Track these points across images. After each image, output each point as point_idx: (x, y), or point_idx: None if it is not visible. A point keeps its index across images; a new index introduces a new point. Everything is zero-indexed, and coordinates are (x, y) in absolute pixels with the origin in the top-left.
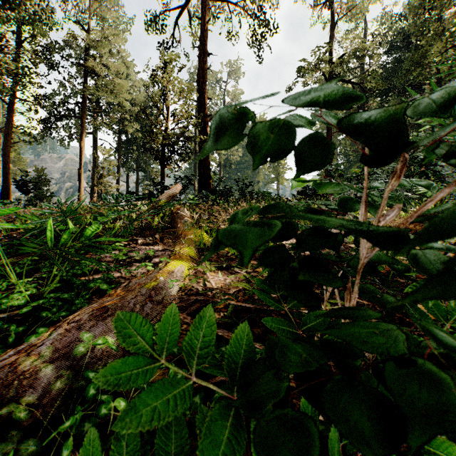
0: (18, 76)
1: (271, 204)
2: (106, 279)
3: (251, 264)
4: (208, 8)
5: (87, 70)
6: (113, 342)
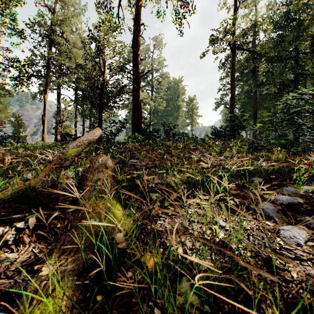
0: None
1: None
2: None
3: None
4: None
5: (49, 40)
6: None
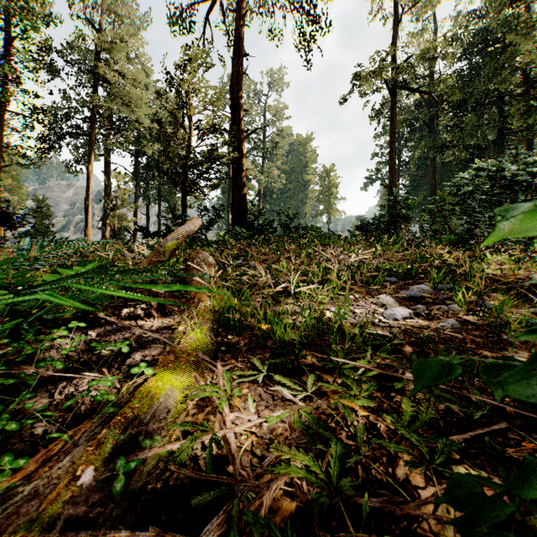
0: (4, 81)
1: None
2: None
3: (313, 378)
4: None
5: (96, 78)
6: None
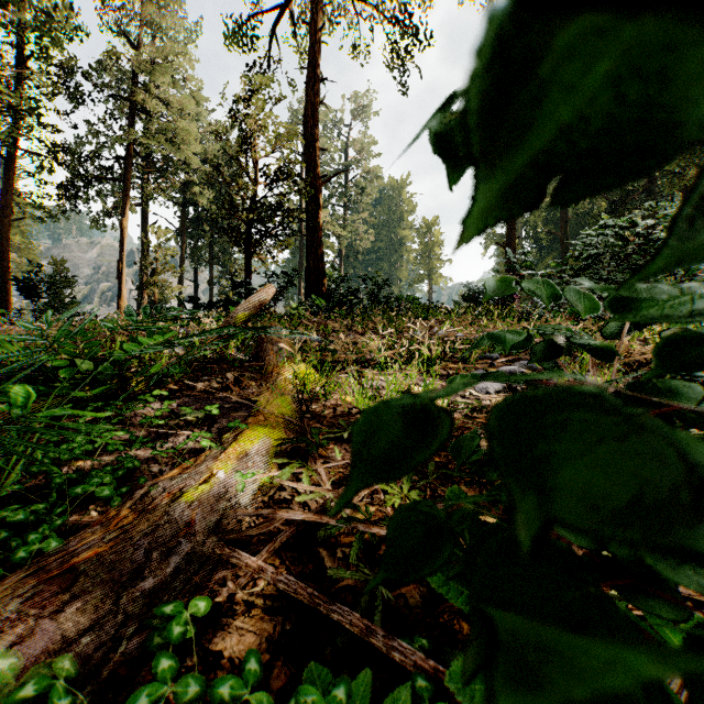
0: (20, 114)
1: (541, 398)
2: (117, 471)
3: None
4: (321, 6)
5: (132, 106)
6: (72, 676)
